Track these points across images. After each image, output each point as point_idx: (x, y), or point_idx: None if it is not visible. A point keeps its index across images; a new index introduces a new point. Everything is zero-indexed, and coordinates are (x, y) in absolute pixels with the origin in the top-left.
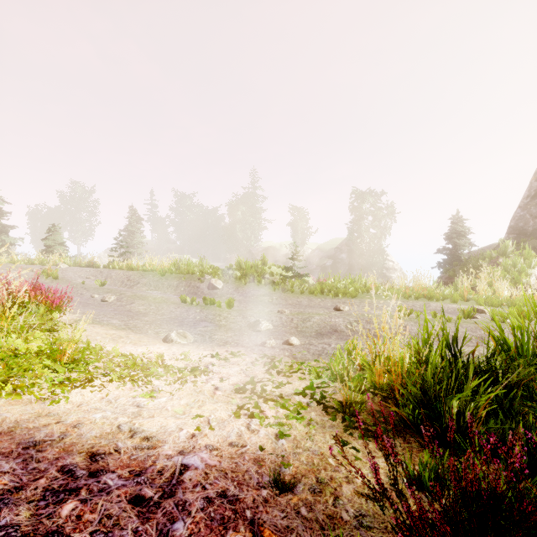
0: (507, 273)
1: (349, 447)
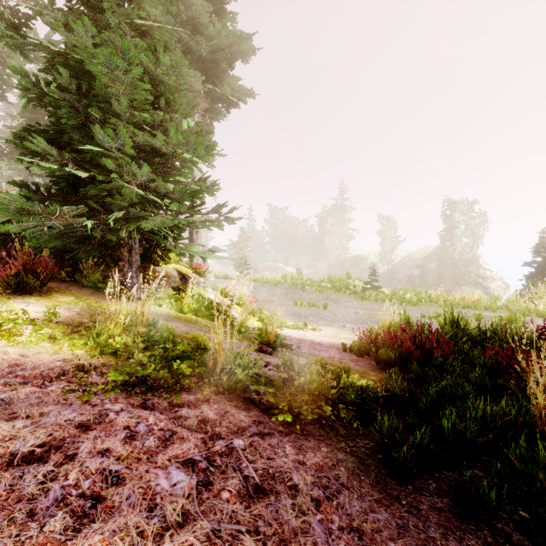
0: None
1: None
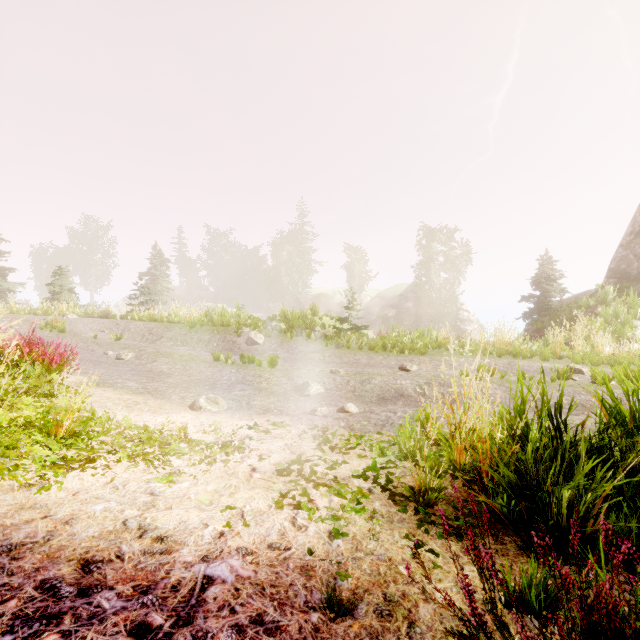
0: (607, 325)
1: (425, 550)
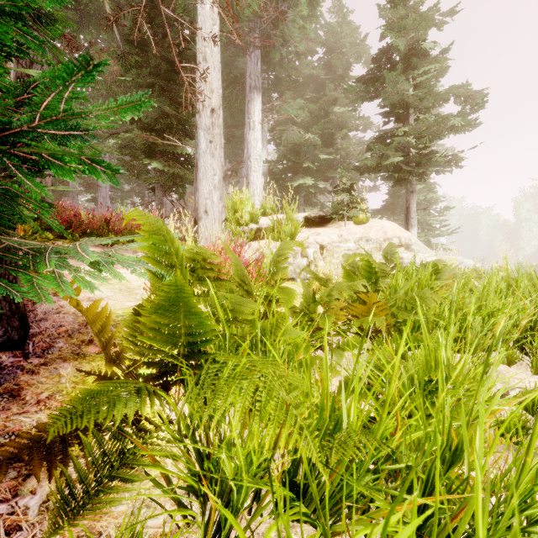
0: None
1: None
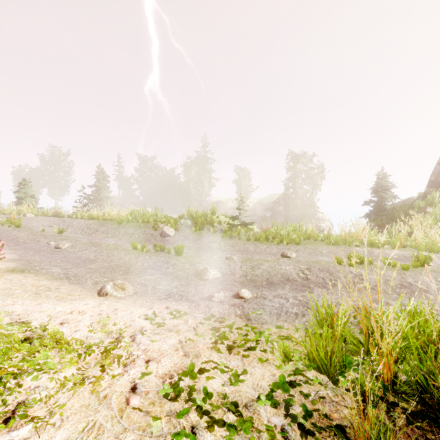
0: (436, 222)
1: None
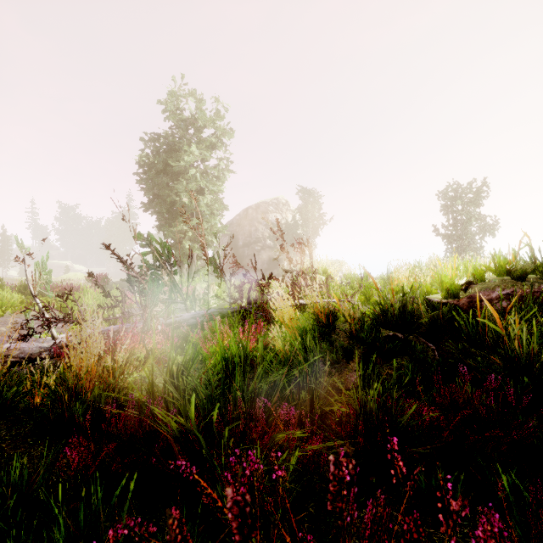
0: None
1: None
